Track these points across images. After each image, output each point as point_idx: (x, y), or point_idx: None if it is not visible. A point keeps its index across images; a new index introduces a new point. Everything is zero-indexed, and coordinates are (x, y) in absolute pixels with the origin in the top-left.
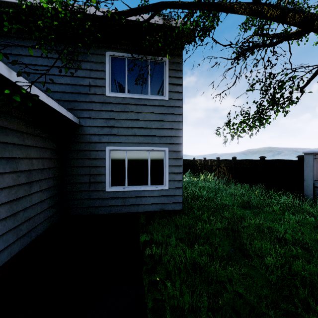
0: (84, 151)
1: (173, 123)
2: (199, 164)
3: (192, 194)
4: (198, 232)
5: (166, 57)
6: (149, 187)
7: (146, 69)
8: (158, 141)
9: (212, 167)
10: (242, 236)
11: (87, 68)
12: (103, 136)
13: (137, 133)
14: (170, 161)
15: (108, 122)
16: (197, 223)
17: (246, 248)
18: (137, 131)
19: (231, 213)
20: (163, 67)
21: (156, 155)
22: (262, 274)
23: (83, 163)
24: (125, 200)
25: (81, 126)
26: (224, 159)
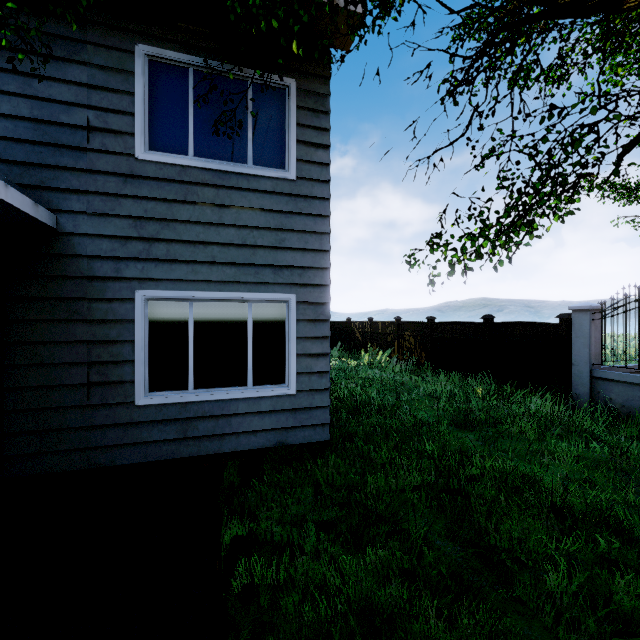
0: (71, 302)
1: (307, 236)
2: (359, 331)
3: (349, 399)
4: (370, 503)
5: (291, 77)
6: (249, 391)
7: (241, 100)
8: (271, 279)
9: (387, 337)
10: (472, 506)
11: (80, 81)
12: (126, 262)
13: (219, 257)
14: (300, 327)
15: (140, 228)
16: (365, 476)
17: (488, 541)
18: (219, 252)
19: (438, 443)
20: (285, 102)
21: (268, 313)
22: (545, 628)
23: (68, 334)
24: (189, 426)
25: (64, 234)
26: (411, 322)
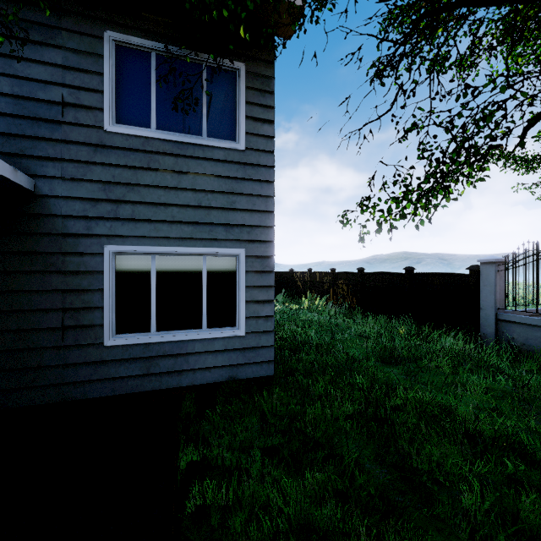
0: (47, 256)
1: (255, 199)
2: (300, 280)
3: (291, 339)
4: (308, 430)
5: (240, 61)
6: (204, 333)
7: (197, 80)
8: (223, 236)
9: (323, 285)
10: (396, 432)
11: (55, 63)
12: (96, 221)
13: (177, 217)
14: (248, 278)
15: (108, 191)
16: (304, 407)
17: (410, 464)
18: (178, 213)
19: (367, 376)
20: (235, 83)
21: (220, 265)
22: None
23: (45, 283)
24: (151, 363)
25: (41, 196)
26: (344, 272)
